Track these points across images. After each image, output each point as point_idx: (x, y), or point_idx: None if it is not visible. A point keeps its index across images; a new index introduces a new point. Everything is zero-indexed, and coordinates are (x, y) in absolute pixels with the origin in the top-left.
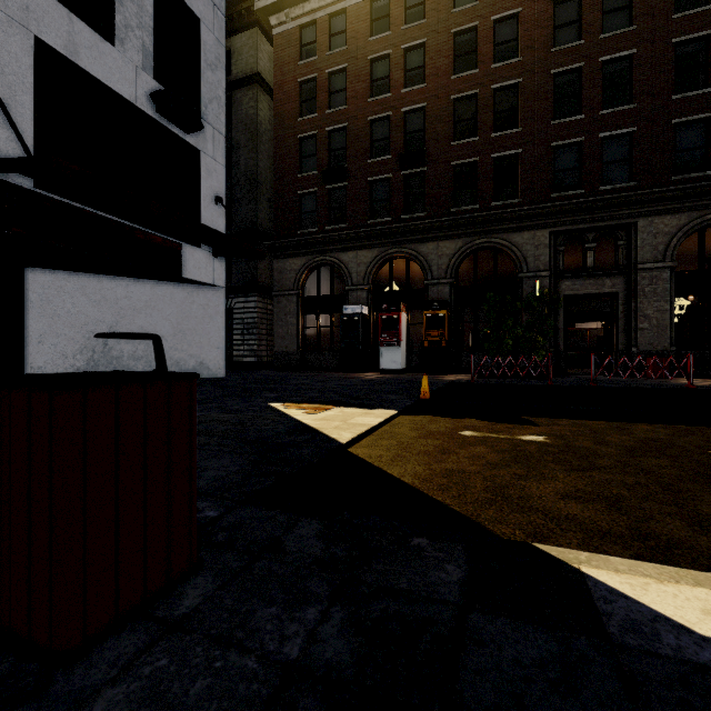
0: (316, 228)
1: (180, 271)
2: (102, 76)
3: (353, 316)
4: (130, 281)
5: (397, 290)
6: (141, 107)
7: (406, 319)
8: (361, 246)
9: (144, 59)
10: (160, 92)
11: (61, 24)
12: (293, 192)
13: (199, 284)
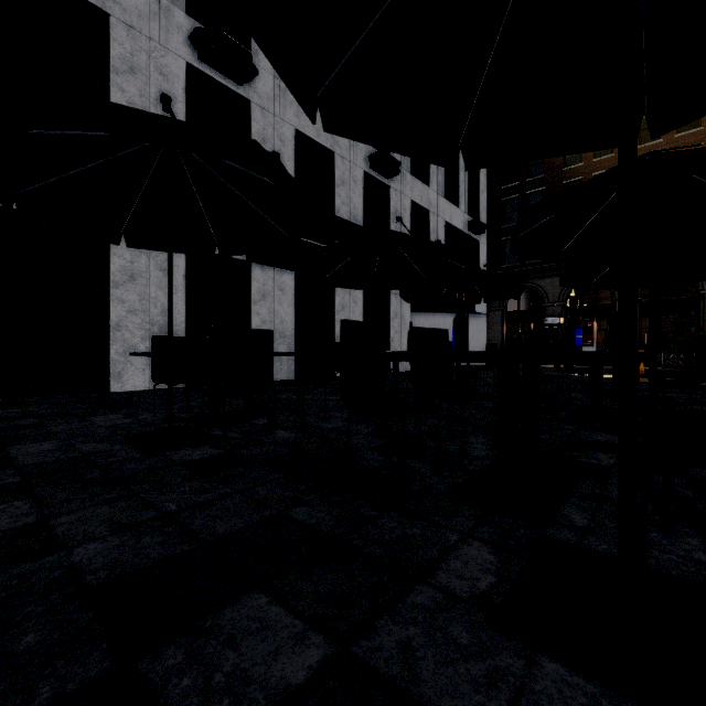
0: (517, 263)
1: (475, 309)
2: (456, 224)
3: (553, 325)
4: (445, 315)
5: (587, 305)
6: (464, 231)
7: (596, 326)
8: (556, 274)
9: (465, 207)
10: (474, 222)
11: (449, 210)
12: (499, 238)
13: (474, 313)
